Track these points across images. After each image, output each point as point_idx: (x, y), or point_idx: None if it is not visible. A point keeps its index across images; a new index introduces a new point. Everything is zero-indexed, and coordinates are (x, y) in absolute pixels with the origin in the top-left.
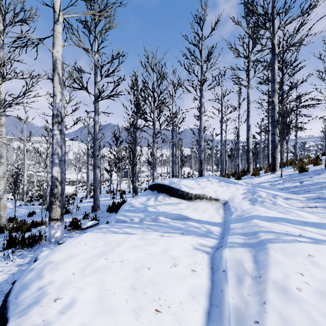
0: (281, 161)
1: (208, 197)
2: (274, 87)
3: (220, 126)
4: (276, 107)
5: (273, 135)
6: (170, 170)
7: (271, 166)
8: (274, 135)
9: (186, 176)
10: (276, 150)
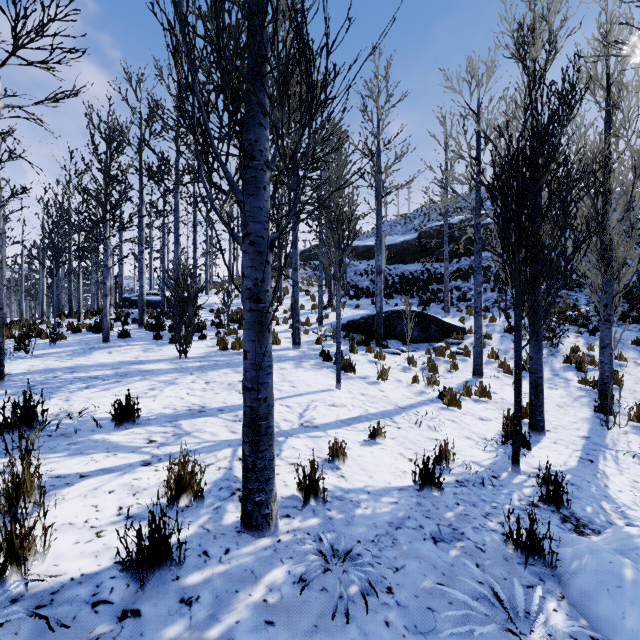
0: None
1: None
2: None
3: None
4: None
5: None
6: None
7: None
8: None
9: None
10: None
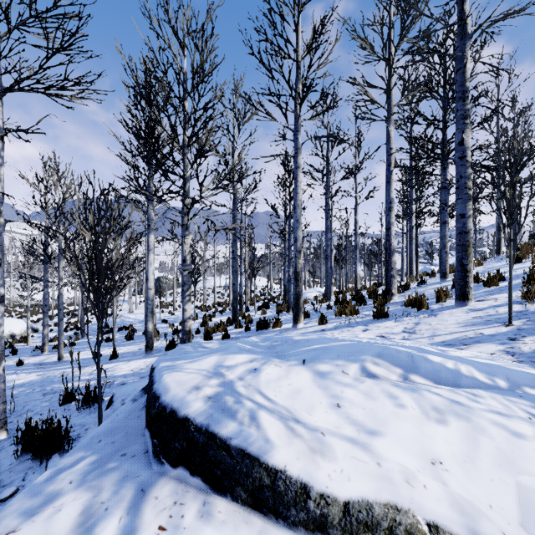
0: (509, 283)
1: (423, 528)
2: (465, 109)
3: (326, 202)
4: (468, 154)
5: (463, 218)
6: (231, 285)
7: (456, 288)
8: (464, 219)
9: (258, 293)
10: (469, 251)
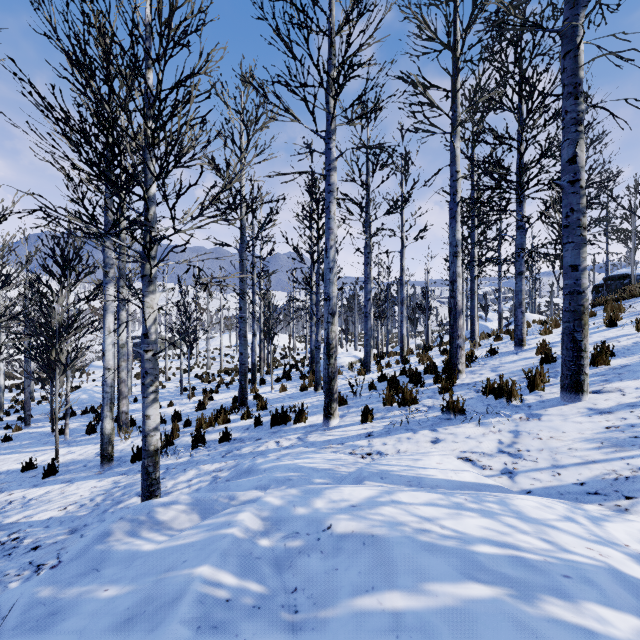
0: None
1: None
2: (578, 110)
3: (365, 243)
4: (583, 177)
5: (575, 271)
6: None
7: (565, 374)
8: (577, 273)
9: (278, 355)
10: (584, 321)
